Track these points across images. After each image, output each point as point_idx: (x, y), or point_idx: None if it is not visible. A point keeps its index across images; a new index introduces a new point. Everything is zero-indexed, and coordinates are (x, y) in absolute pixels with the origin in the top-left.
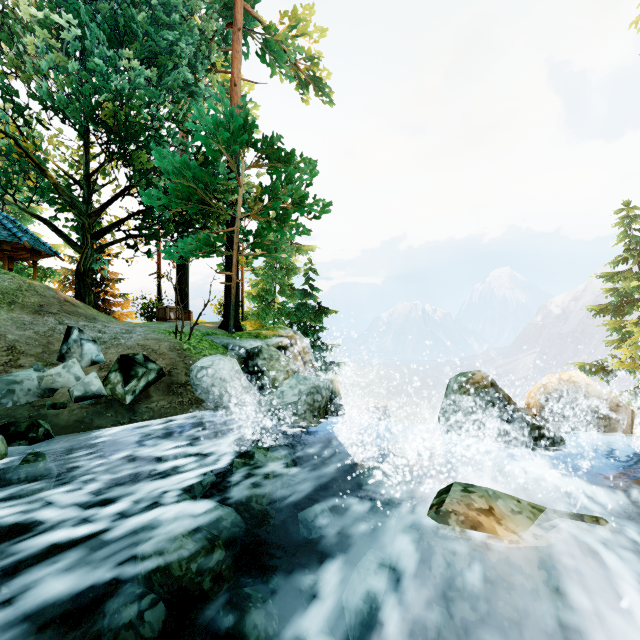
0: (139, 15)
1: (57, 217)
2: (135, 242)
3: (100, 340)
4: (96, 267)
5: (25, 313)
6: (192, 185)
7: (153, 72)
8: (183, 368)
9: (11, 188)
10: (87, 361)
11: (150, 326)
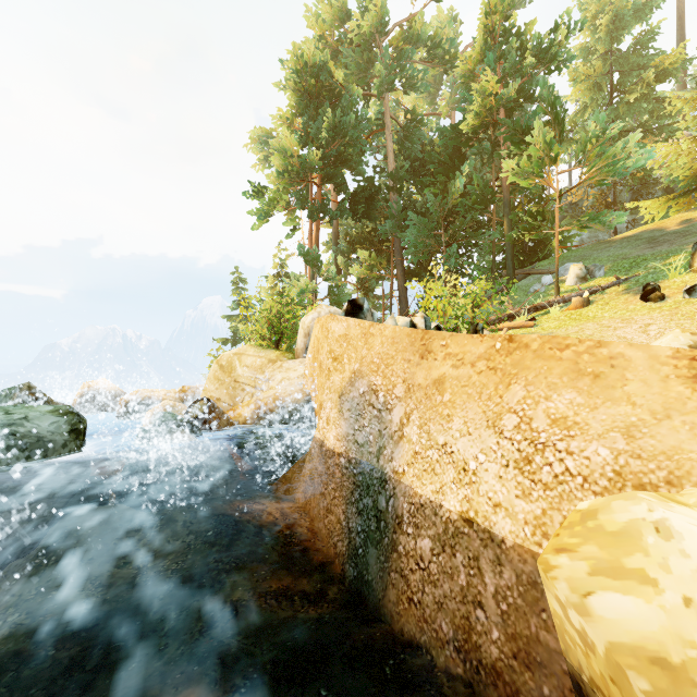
0: None
1: None
2: None
3: None
4: None
5: None
6: None
7: None
8: None
9: None
10: None
11: None
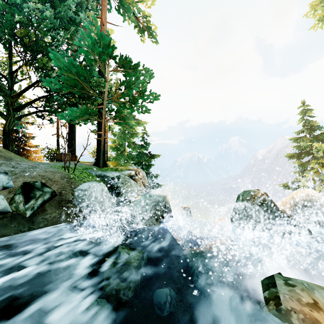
0: None
1: None
2: (42, 114)
3: (12, 172)
4: (18, 129)
5: None
6: (76, 77)
7: (52, 11)
8: (70, 190)
9: None
10: None
11: (50, 164)
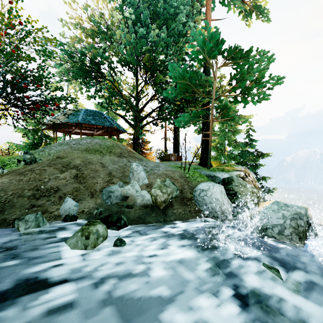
0: (160, 3)
1: (126, 115)
2: (156, 122)
3: (145, 170)
4: (140, 136)
5: (115, 157)
6: (188, 83)
7: (166, 32)
8: (188, 188)
9: (110, 104)
10: (141, 182)
11: (165, 163)
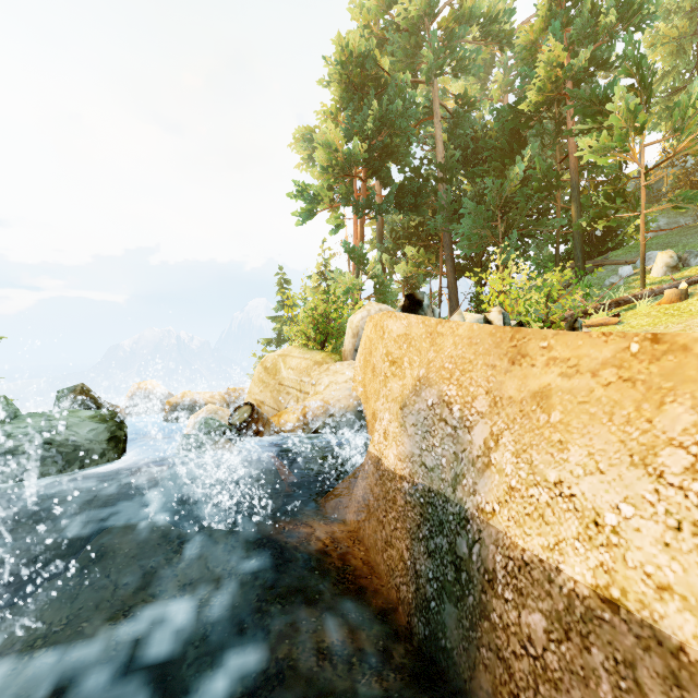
0: None
1: None
2: None
3: None
4: None
5: None
6: None
7: None
8: None
9: None
10: None
11: None
